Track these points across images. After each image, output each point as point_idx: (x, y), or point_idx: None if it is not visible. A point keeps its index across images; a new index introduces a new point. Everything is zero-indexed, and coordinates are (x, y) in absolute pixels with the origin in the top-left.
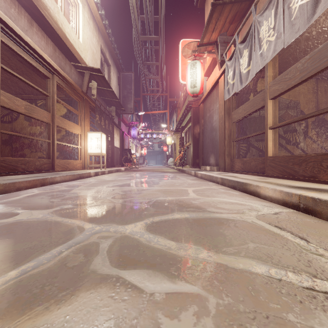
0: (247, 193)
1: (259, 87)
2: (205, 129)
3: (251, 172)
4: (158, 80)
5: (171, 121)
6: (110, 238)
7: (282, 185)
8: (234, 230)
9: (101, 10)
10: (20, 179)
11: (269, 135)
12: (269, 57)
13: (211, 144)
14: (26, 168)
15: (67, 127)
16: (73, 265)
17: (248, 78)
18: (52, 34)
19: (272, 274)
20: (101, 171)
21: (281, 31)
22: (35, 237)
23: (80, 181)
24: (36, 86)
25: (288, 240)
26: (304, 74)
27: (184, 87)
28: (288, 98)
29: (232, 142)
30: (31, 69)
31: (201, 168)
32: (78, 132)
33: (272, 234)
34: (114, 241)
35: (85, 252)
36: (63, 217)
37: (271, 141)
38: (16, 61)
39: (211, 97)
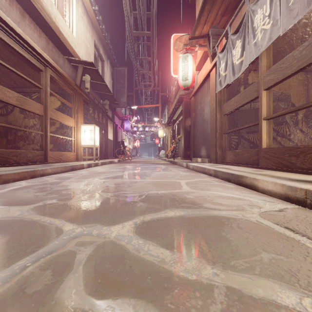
0: (242, 186)
1: (250, 79)
2: (196, 121)
3: (244, 164)
4: (150, 75)
5: (163, 114)
6: (91, 244)
7: (281, 178)
8: (239, 233)
9: (95, 6)
10: (8, 171)
11: (263, 126)
12: (264, 45)
13: (202, 136)
14: (18, 160)
15: (60, 119)
16: (34, 290)
17: (241, 69)
18: (45, 27)
19: (309, 309)
20: (94, 163)
21: (277, 18)
22: (1, 243)
23: (71, 173)
24: (28, 78)
25: (308, 248)
26: (302, 61)
27: (175, 81)
28: (279, 91)
29: (223, 134)
30: (24, 62)
31: (192, 160)
32: (72, 124)
33: (286, 239)
34: (94, 249)
35: (55, 268)
36: (43, 214)
37: (265, 133)
38: (9, 53)
39: (203, 90)
